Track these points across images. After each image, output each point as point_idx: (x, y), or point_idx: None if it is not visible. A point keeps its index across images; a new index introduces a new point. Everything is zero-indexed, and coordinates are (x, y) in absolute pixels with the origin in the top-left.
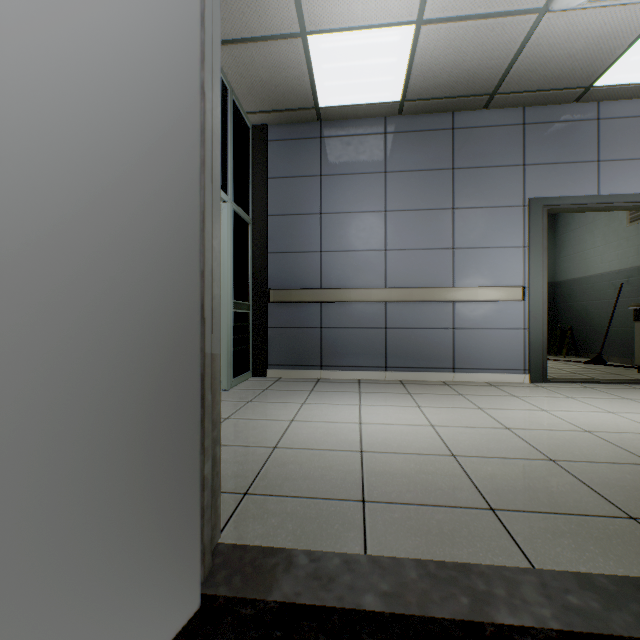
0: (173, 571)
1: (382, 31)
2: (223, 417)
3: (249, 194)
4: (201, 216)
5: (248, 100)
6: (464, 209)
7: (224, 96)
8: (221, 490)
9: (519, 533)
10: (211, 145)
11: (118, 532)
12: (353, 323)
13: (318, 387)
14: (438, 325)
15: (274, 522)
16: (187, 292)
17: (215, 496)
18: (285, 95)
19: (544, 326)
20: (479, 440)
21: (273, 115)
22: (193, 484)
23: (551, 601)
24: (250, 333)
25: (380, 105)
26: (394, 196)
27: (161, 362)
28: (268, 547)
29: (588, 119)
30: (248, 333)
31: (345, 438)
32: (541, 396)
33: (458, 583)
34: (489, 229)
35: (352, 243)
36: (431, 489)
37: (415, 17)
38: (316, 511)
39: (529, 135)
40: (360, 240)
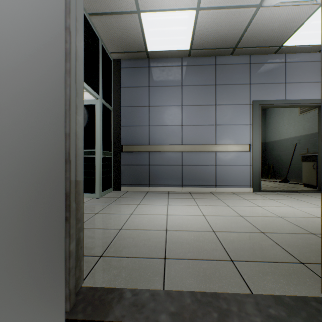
0: (45, 310)
1: (179, 12)
2: (94, 213)
3: (111, 95)
4: (68, 102)
5: (110, 46)
6: (221, 105)
7: (97, 43)
8: (87, 254)
9: (245, 274)
10: (75, 62)
11: (2, 292)
12: (165, 162)
13: (147, 196)
14: (208, 163)
15: (115, 272)
16: (55, 145)
17: (79, 260)
18: (130, 44)
19: (260, 164)
20: (227, 223)
21: (124, 54)
22: (60, 257)
23: (261, 313)
24: (112, 168)
25: (179, 51)
26: (186, 98)
27: (36, 187)
28: (110, 288)
29: (280, 62)
30: (111, 168)
31: (158, 223)
32: (258, 199)
33: (212, 305)
34: (233, 115)
35: (165, 121)
36: (201, 250)
37: (196, 6)
38: (139, 265)
39: (252, 69)
40: (169, 120)
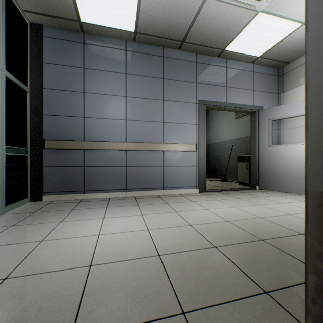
0: None
1: None
2: None
3: (27, 71)
4: None
5: None
6: (169, 101)
7: None
8: None
9: None
10: None
11: None
12: (106, 163)
13: (79, 206)
14: (155, 164)
15: None
16: None
17: None
18: (54, 4)
19: (205, 164)
20: (175, 237)
21: (47, 18)
22: None
23: None
24: (28, 170)
25: (122, 31)
26: (131, 88)
27: None
28: None
29: (222, 66)
30: (26, 170)
31: (81, 253)
32: (205, 200)
33: None
34: (181, 113)
35: (105, 113)
36: (139, 300)
37: None
38: None
39: (199, 68)
40: (110, 112)
